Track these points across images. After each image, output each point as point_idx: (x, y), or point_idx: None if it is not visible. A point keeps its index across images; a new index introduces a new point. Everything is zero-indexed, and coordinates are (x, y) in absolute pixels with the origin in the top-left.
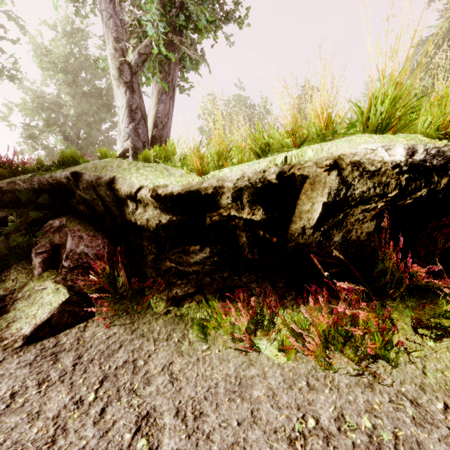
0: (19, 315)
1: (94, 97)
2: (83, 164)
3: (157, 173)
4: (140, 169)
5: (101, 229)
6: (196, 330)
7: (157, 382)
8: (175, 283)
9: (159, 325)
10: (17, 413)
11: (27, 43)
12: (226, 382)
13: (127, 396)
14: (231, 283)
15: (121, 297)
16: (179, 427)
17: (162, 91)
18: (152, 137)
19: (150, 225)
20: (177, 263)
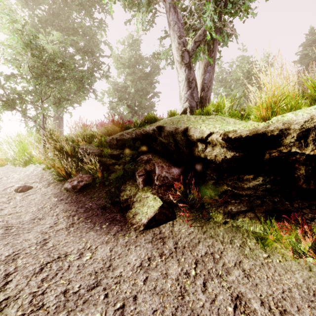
0: (137, 211)
1: (143, 79)
2: (161, 121)
3: (219, 122)
4: (204, 120)
5: (171, 161)
6: (258, 241)
7: (235, 274)
8: (229, 202)
9: (222, 231)
10: (155, 271)
11: (111, 56)
12: (299, 289)
13: (216, 278)
14: (281, 206)
15: (190, 207)
16: (269, 315)
17: (207, 64)
18: (201, 98)
19: (217, 159)
20: (233, 187)
